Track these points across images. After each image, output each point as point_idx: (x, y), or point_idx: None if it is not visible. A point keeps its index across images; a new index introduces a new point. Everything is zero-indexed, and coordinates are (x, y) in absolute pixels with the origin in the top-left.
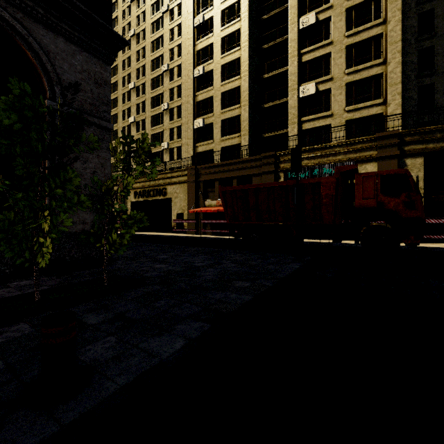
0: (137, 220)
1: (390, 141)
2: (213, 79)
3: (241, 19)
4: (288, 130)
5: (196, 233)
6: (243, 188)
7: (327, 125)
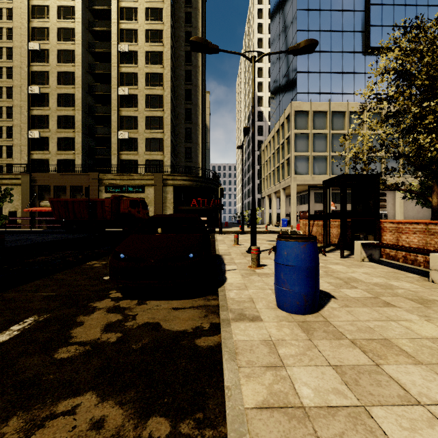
0: (4, 218)
1: (159, 178)
2: (49, 101)
3: (75, 65)
4: (111, 157)
5: (31, 228)
6: (65, 200)
7: (136, 160)
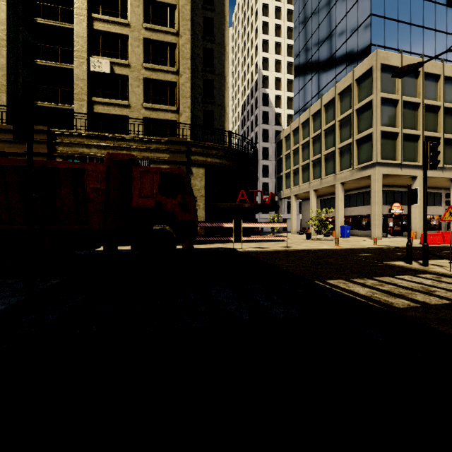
0: None
1: (180, 147)
2: None
3: None
4: (75, 106)
5: None
6: None
7: (125, 116)
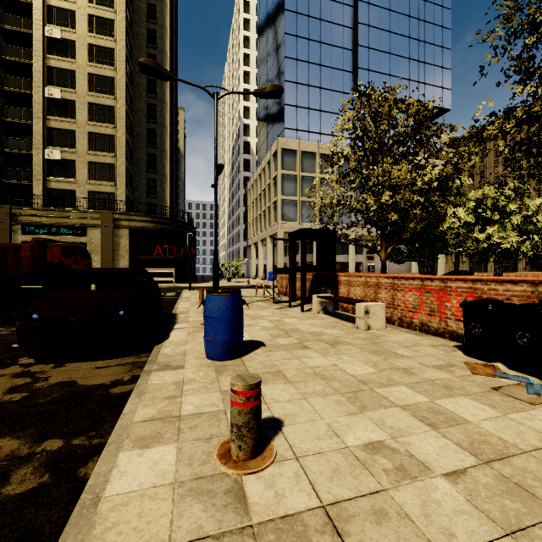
0: None
1: (108, 217)
2: None
3: None
4: (33, 184)
5: None
6: None
7: (73, 190)
